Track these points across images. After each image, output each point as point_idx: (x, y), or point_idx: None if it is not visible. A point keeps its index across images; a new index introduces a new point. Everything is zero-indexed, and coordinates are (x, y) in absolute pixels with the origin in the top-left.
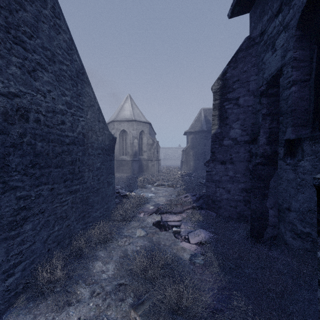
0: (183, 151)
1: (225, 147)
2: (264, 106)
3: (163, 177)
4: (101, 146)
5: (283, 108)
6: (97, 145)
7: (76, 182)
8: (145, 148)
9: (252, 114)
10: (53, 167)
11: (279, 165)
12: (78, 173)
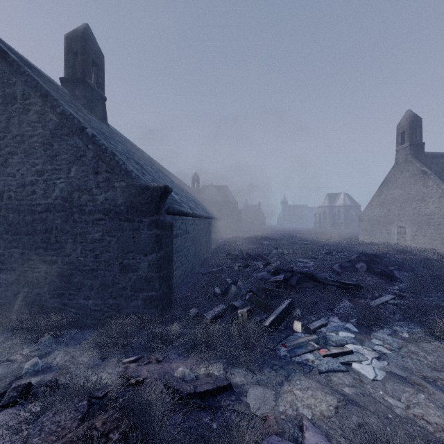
0: None
1: None
2: None
3: None
4: (105, 208)
5: None
6: (93, 208)
7: (52, 252)
8: None
9: None
10: (24, 235)
11: None
12: (56, 243)
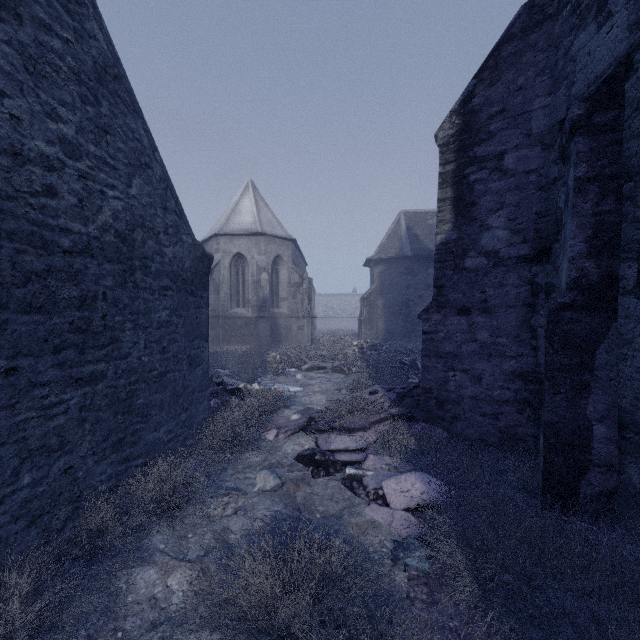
0: (364, 299)
1: (469, 274)
2: (582, 157)
3: (321, 352)
4: (172, 271)
5: (635, 158)
6: (159, 267)
7: (95, 354)
8: (285, 292)
9: (537, 190)
10: (16, 310)
11: (623, 308)
12: (103, 332)
